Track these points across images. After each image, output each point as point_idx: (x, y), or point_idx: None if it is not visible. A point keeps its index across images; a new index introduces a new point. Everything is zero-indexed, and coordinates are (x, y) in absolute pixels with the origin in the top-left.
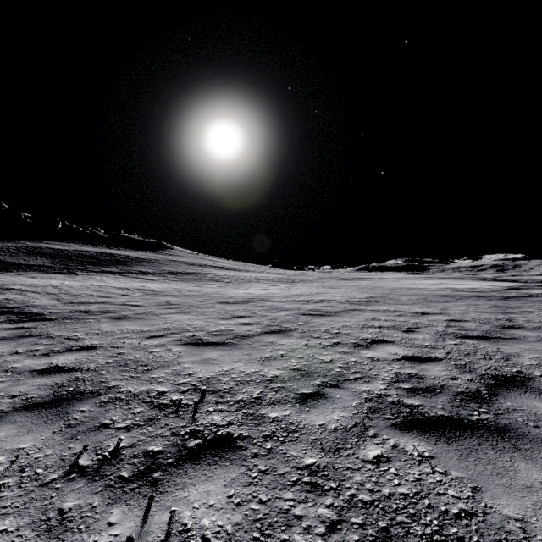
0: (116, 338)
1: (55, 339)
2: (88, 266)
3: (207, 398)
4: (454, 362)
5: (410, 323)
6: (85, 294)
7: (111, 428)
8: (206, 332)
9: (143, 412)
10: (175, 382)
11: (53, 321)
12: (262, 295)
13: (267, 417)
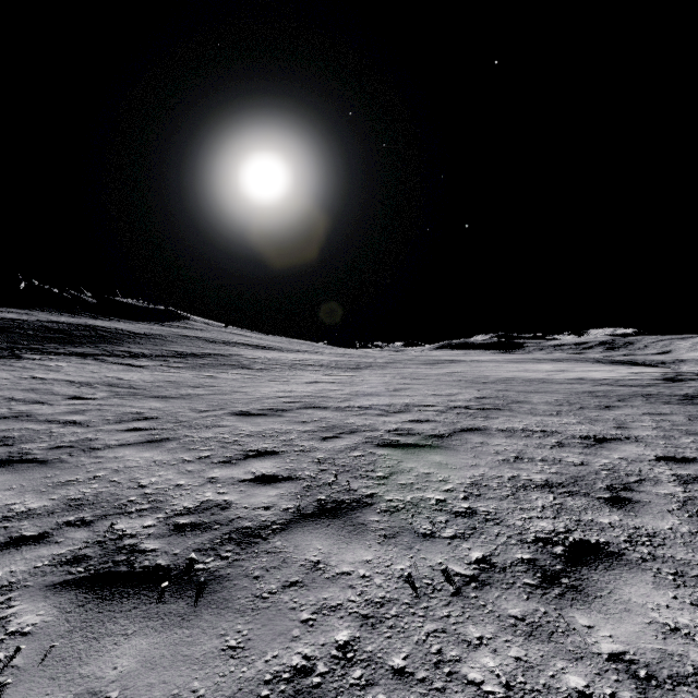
0: None
1: None
2: (50, 345)
3: None
4: None
5: (600, 472)
6: None
7: None
8: (162, 516)
9: None
10: None
11: None
12: (309, 394)
13: None
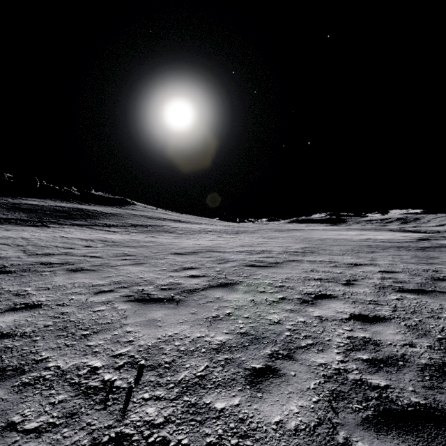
0: (65, 293)
1: (3, 295)
2: (60, 219)
3: (144, 377)
4: (404, 321)
5: (347, 275)
6: (51, 245)
7: (17, 430)
8: (155, 286)
9: (65, 402)
10: (112, 352)
11: (11, 274)
12: (210, 245)
13: (212, 408)
